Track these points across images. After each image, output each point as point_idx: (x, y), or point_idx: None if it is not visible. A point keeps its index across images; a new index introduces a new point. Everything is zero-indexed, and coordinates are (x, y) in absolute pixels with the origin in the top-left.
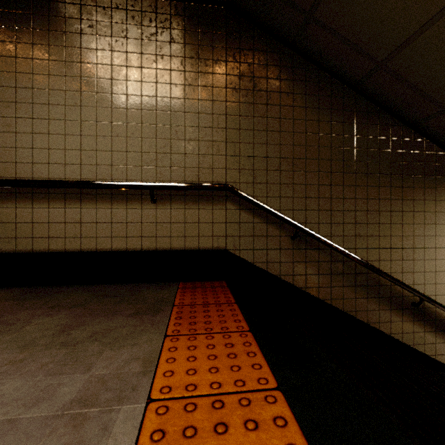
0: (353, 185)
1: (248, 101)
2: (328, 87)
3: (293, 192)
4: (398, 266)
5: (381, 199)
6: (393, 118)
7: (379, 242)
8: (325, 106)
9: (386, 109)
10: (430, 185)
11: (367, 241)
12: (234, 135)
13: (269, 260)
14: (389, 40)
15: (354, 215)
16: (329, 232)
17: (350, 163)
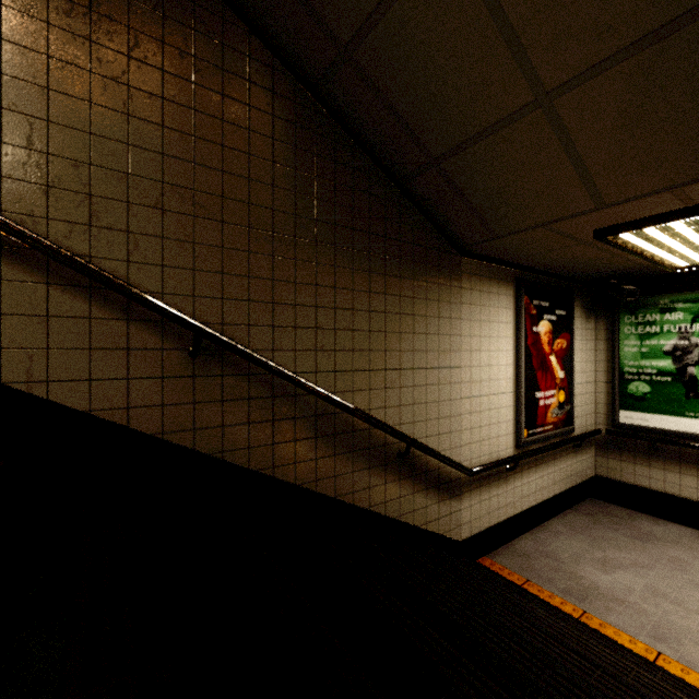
0: (313, 261)
1: (75, 30)
2: (268, 74)
3: (193, 259)
4: (380, 398)
5: (356, 290)
6: (373, 164)
7: (354, 360)
8: (263, 107)
9: (363, 146)
10: (420, 277)
11: (335, 359)
12: (30, 99)
13: (135, 402)
14: (352, 2)
15: (315, 315)
16: (271, 343)
17: (307, 222)
